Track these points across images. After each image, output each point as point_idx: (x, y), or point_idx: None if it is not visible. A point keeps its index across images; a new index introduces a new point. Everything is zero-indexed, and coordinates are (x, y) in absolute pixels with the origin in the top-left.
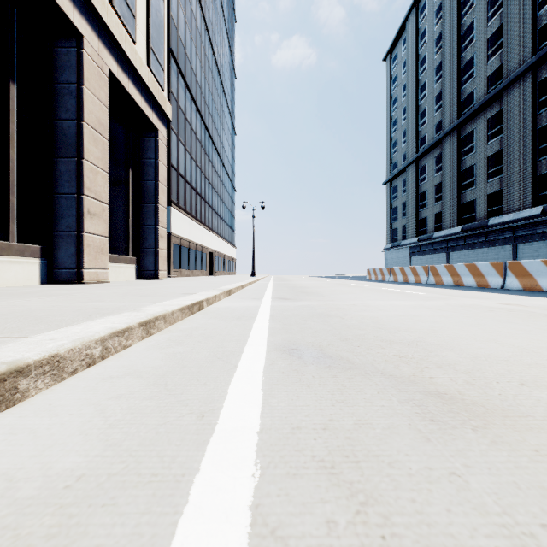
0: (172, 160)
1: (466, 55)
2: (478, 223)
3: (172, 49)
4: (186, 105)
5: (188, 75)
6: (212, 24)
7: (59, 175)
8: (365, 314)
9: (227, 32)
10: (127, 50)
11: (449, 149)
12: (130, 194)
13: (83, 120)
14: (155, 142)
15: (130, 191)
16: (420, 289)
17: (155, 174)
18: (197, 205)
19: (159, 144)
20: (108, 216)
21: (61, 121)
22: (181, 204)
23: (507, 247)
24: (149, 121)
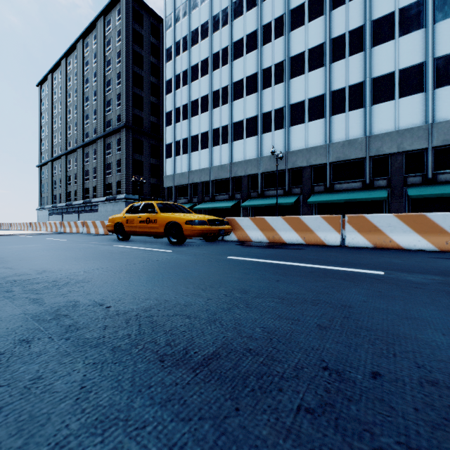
0: None
1: (69, 122)
2: (71, 203)
3: None
4: None
5: None
6: None
7: None
8: None
9: None
10: None
11: (63, 164)
12: None
13: None
14: None
15: None
16: None
17: None
18: None
19: None
20: None
21: None
22: None
23: (77, 214)
24: None
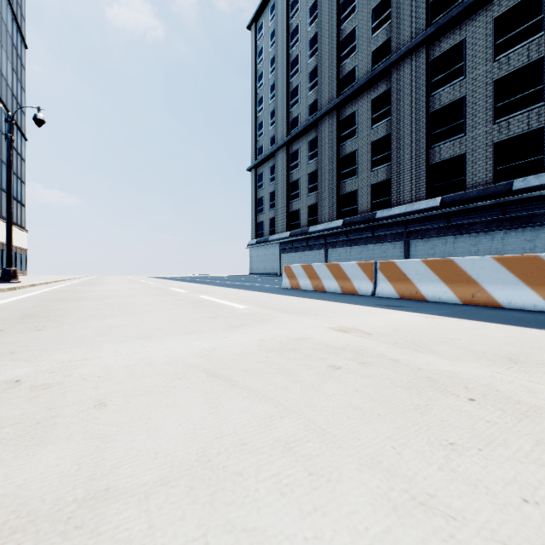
0: None
1: (346, 27)
2: (363, 216)
3: None
4: None
5: None
6: None
7: None
8: None
9: None
10: None
11: (328, 132)
12: None
13: None
14: None
15: None
16: None
17: None
18: None
19: None
20: None
21: None
22: None
23: (397, 244)
24: None
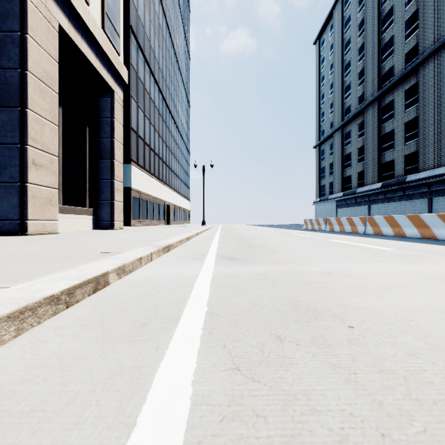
0: (132, 123)
1: (385, 36)
2: (396, 180)
3: (131, 26)
4: (145, 77)
5: (147, 51)
6: (169, 10)
7: (2, 125)
8: (376, 307)
9: (182, 19)
10: (79, 9)
11: (371, 117)
12: (86, 150)
13: (27, 69)
14: (112, 102)
15: (86, 147)
16: (371, 241)
17: (112, 132)
18: (156, 164)
19: (115, 104)
20: (57, 168)
21: (3, 70)
22: (141, 163)
23: (423, 200)
24: (105, 82)
